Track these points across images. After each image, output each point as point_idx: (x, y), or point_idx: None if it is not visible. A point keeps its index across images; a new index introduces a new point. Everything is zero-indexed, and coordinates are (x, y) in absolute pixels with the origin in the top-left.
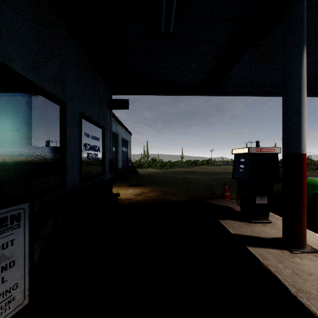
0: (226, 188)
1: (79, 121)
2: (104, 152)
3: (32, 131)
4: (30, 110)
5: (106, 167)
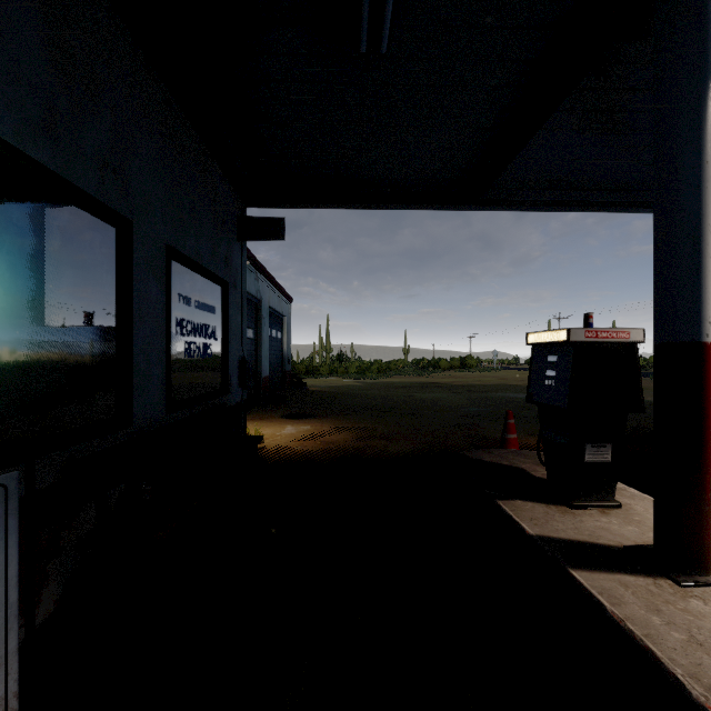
0: (511, 424)
1: (166, 267)
2: (226, 341)
3: (43, 287)
4: (38, 235)
5: (231, 375)
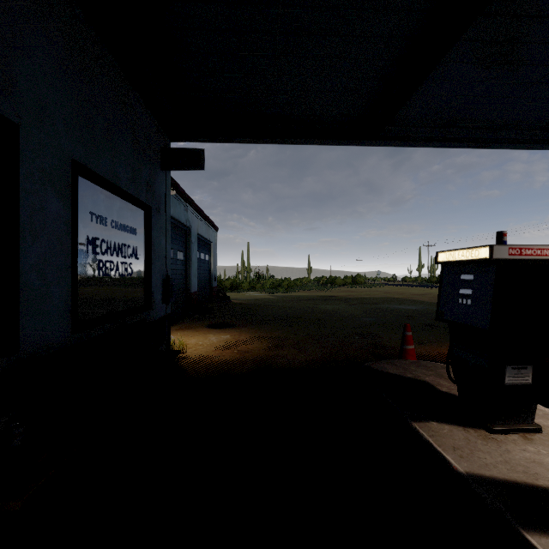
0: (409, 336)
1: (71, 183)
2: (148, 260)
3: None
4: None
5: (153, 292)
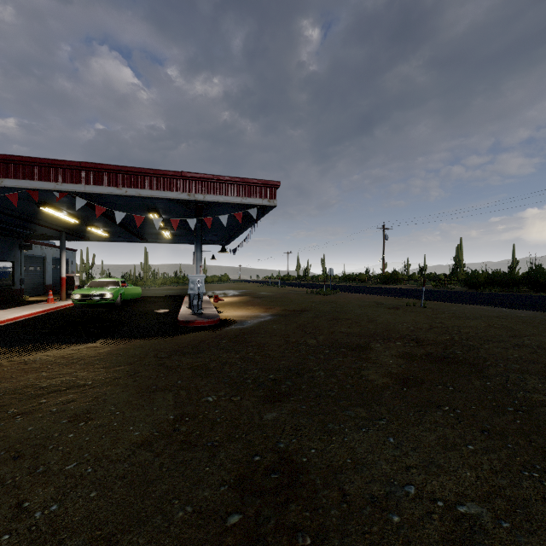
0: None
1: None
2: (14, 274)
3: None
4: None
5: (16, 282)
